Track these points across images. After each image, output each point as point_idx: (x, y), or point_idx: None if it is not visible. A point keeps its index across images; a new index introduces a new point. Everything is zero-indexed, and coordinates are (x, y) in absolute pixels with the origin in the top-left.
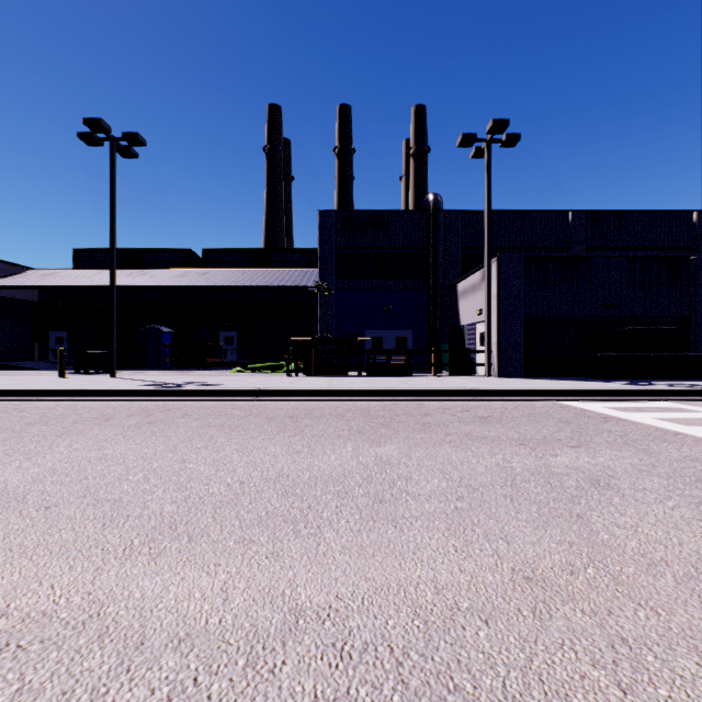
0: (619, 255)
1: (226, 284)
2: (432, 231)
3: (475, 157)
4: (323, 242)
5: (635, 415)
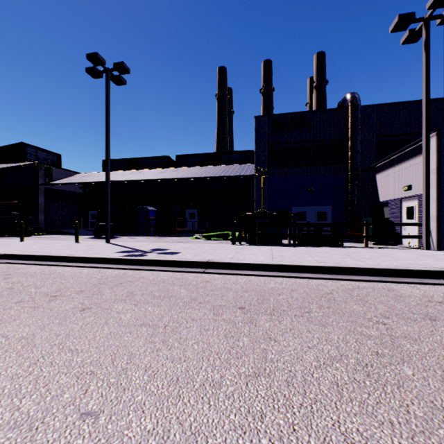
0: None
1: (189, 176)
2: (350, 124)
3: (406, 41)
4: (258, 141)
5: None
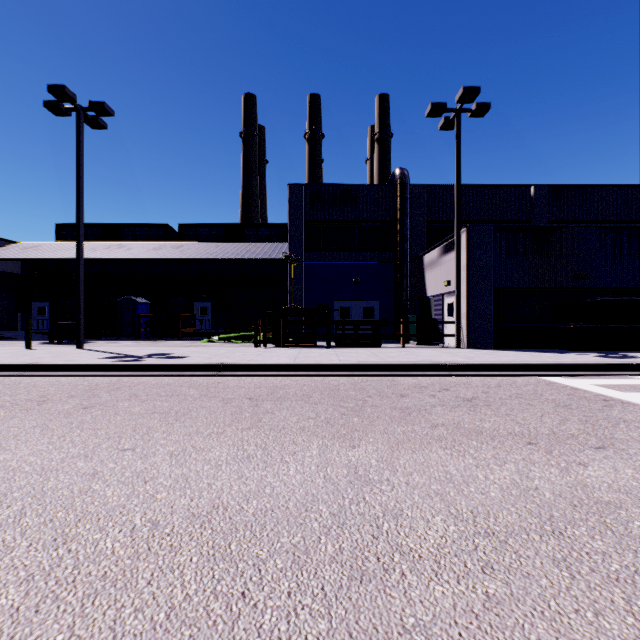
0: (590, 225)
1: (199, 256)
2: (399, 205)
3: (443, 128)
4: (292, 216)
5: (636, 395)
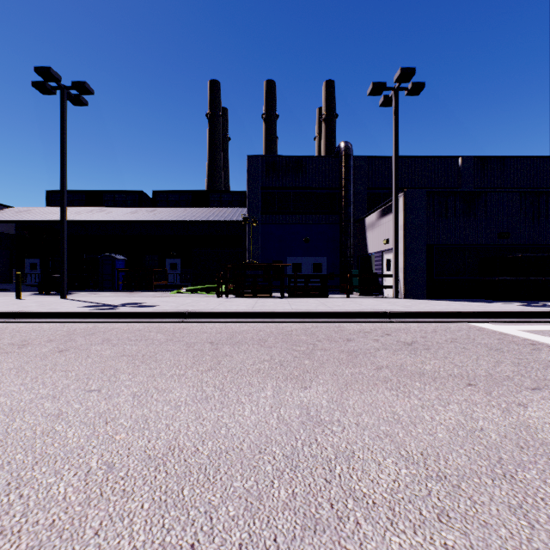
0: (512, 190)
1: (169, 219)
2: (344, 173)
3: (383, 105)
4: (250, 183)
5: None
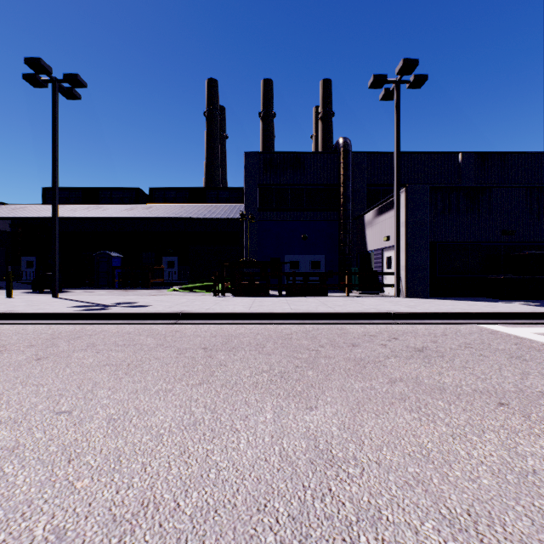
0: (517, 185)
1: (166, 216)
2: (342, 170)
3: (384, 98)
4: (248, 180)
5: None
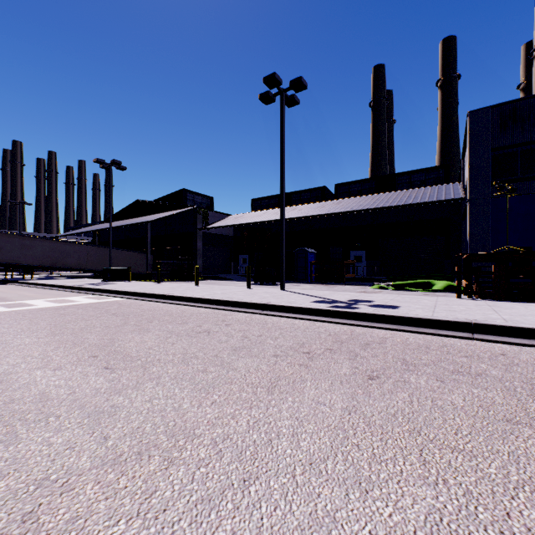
0: None
1: (361, 208)
2: None
3: None
4: (474, 147)
5: None
